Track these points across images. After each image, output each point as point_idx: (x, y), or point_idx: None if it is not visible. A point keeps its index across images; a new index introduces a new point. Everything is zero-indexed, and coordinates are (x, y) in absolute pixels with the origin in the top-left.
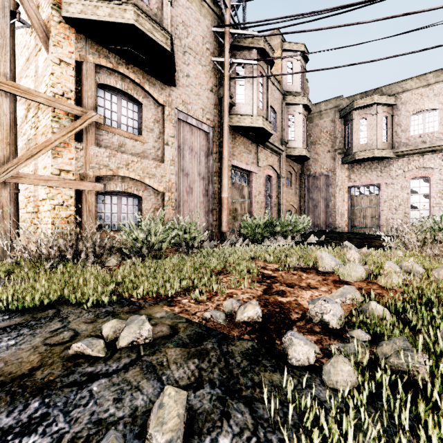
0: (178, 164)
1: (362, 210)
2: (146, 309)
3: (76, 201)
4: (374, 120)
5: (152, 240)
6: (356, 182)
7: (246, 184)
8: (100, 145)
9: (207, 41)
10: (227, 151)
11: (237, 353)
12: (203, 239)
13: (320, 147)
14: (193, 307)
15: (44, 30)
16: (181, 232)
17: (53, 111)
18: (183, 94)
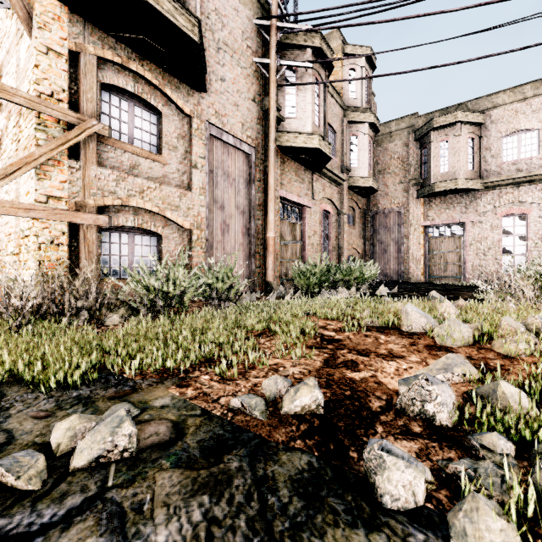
0: (210, 193)
1: (442, 255)
2: (142, 391)
3: (71, 238)
4: (458, 143)
5: (170, 290)
6: (434, 220)
7: (298, 221)
8: (104, 164)
9: (248, 37)
10: (273, 179)
11: (282, 480)
12: (242, 291)
13: (390, 176)
14: (216, 389)
15: (25, 7)
16: (212, 281)
17: (38, 117)
18: (217, 103)
